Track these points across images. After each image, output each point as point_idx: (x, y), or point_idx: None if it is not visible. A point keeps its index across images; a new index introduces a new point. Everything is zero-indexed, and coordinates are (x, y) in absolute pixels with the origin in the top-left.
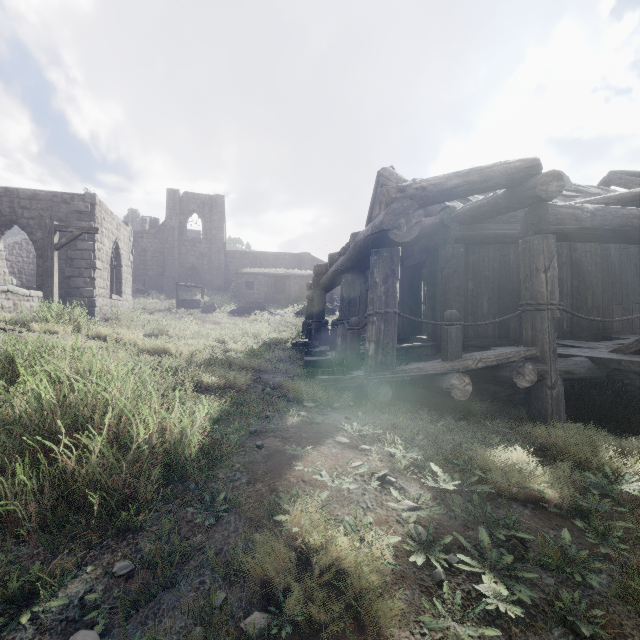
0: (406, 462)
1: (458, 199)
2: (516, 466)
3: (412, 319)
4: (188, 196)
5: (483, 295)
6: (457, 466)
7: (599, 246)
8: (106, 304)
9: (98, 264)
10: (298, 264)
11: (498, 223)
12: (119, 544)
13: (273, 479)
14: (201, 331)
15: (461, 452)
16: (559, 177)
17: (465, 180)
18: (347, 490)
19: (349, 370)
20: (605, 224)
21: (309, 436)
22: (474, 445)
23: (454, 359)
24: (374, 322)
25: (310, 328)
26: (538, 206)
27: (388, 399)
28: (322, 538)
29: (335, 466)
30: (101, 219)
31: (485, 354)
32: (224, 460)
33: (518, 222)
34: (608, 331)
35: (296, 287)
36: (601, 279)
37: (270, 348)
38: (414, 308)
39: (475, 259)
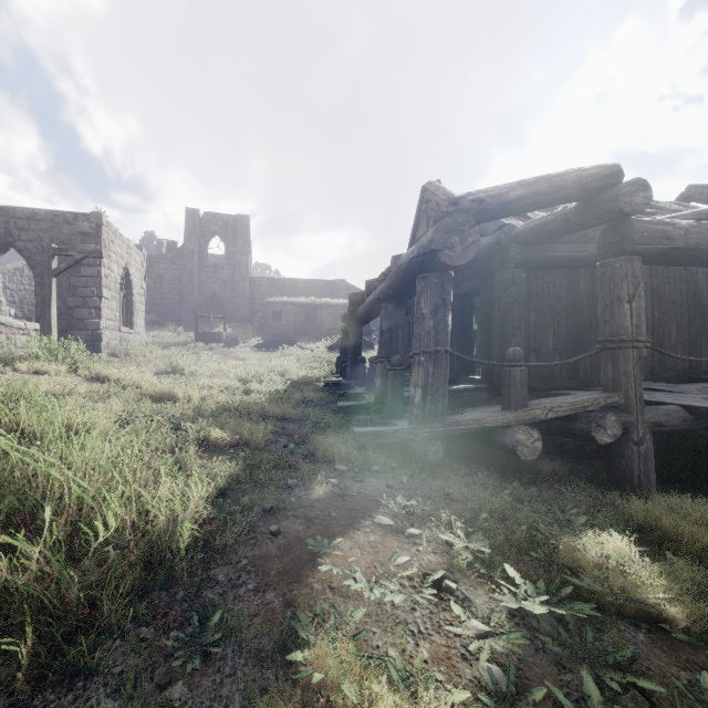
0: (468, 556)
1: (516, 217)
2: (616, 562)
3: (467, 359)
4: (209, 216)
5: (548, 329)
6: (535, 559)
7: (684, 271)
8: (114, 338)
9: (105, 292)
10: (332, 292)
11: (565, 244)
12: (61, 699)
13: (290, 585)
14: (221, 368)
15: (540, 540)
16: (646, 186)
17: (531, 190)
18: (391, 603)
19: (390, 419)
20: (702, 243)
21: (340, 515)
22: (554, 527)
23: (518, 408)
24: (421, 363)
25: (345, 365)
26: (619, 222)
27: (439, 458)
28: (355, 697)
29: (374, 563)
30: (109, 242)
31: (556, 402)
32: (227, 553)
33: (589, 243)
34: (695, 371)
35: (329, 318)
36: (687, 310)
37: (299, 388)
38: (465, 343)
39: (538, 286)
